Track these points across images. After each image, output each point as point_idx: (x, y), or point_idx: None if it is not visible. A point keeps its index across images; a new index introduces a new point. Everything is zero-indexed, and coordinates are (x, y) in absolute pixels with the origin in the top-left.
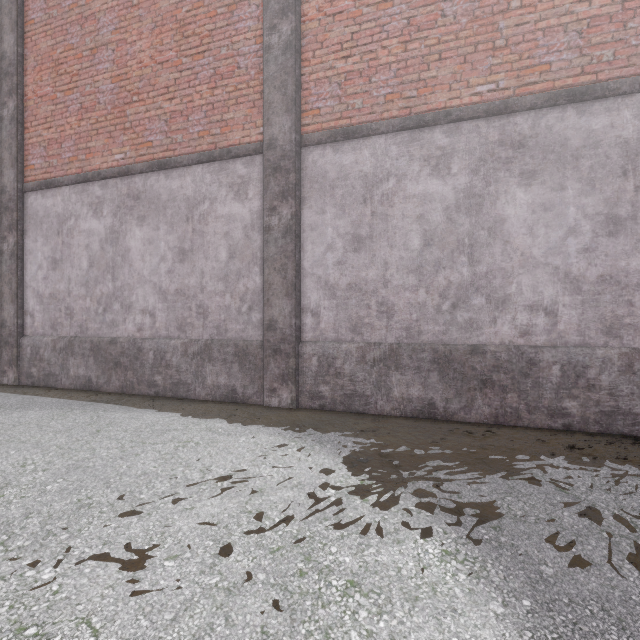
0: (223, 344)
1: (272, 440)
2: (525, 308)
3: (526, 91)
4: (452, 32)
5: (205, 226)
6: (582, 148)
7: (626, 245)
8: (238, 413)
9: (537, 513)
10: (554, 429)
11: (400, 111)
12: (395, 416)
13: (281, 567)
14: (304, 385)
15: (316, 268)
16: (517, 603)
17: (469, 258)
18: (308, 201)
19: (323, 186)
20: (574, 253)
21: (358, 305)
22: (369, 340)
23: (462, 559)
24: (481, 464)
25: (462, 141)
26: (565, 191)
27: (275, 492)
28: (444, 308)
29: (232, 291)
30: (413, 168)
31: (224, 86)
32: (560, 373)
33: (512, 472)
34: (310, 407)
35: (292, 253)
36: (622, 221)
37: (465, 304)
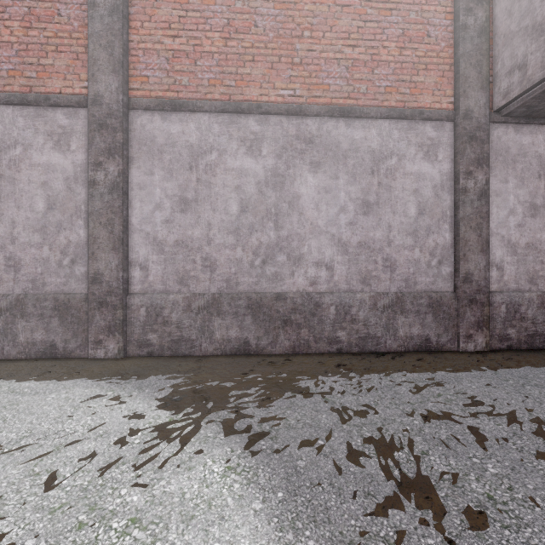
0: (40, 298)
1: (87, 393)
2: (313, 264)
3: (314, 101)
4: (262, 41)
5: (17, 173)
6: (349, 151)
7: (373, 222)
8: (55, 369)
9: (305, 420)
10: (331, 353)
11: (221, 96)
12: (217, 355)
13: (58, 526)
14: (132, 335)
15: (145, 225)
16: (273, 497)
17: (275, 224)
18: (136, 161)
19: (152, 149)
20: (344, 225)
21: (185, 260)
22: (195, 291)
23: (240, 471)
24: (275, 387)
25: (270, 130)
26: (338, 180)
27: (75, 446)
28: (256, 263)
29: (51, 243)
30: (232, 146)
31: (41, 29)
32: (335, 312)
33: (296, 390)
34: (138, 355)
35: (119, 209)
36: (371, 205)
37: (272, 260)
